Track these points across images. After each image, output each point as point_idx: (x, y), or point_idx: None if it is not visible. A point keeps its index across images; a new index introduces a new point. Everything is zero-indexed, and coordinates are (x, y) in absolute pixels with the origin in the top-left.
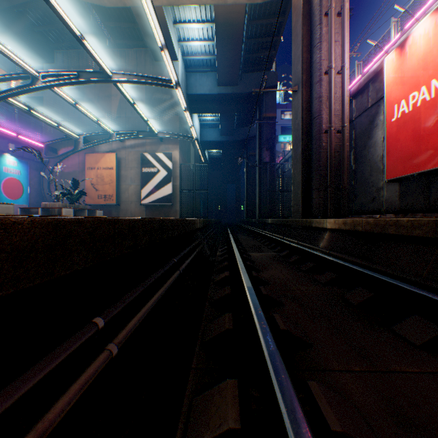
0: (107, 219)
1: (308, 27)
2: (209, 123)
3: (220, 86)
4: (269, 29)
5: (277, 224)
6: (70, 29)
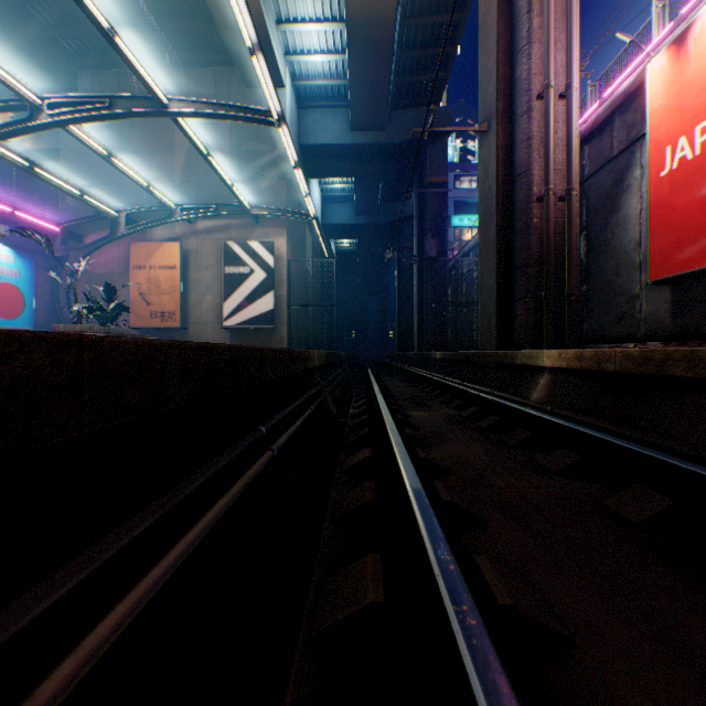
0: (46, 334)
1: (508, 20)
2: (336, 195)
3: (355, 132)
4: (438, 34)
5: (451, 361)
6: (90, 15)
